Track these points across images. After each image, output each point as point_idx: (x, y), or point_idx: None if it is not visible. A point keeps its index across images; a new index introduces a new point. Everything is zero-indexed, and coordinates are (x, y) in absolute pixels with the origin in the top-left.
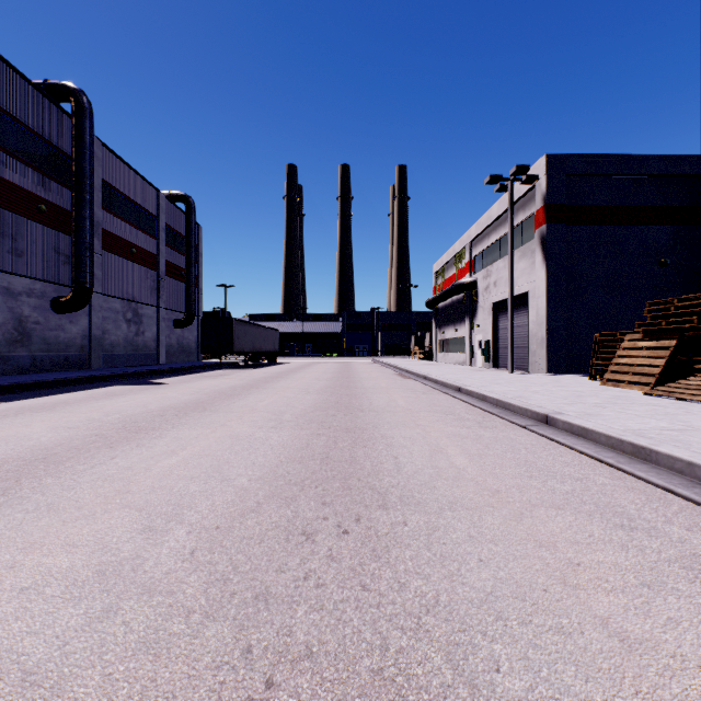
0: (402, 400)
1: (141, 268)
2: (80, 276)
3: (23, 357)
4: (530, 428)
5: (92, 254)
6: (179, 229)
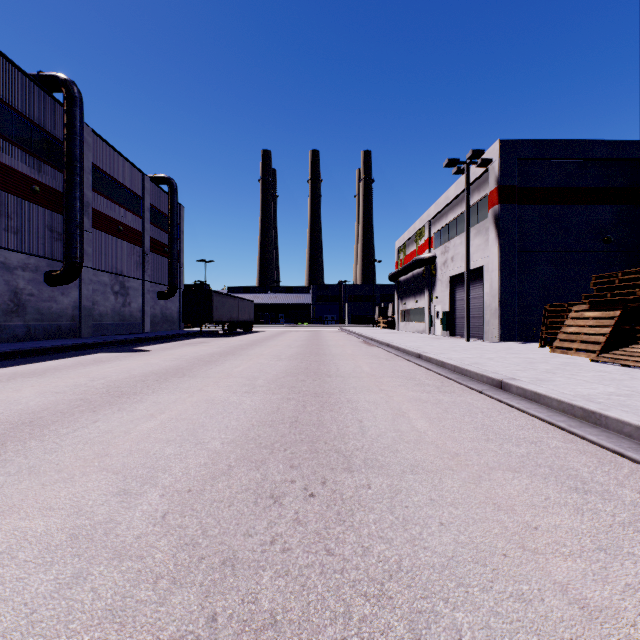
0: (367, 366)
1: (128, 245)
2: (71, 252)
3: (18, 326)
4: (486, 393)
5: (82, 232)
6: (162, 209)
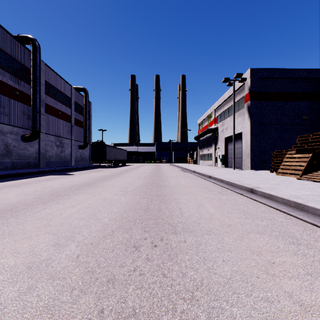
0: (183, 182)
1: (63, 121)
2: (34, 125)
3: (8, 162)
4: (244, 195)
5: (40, 115)
6: (81, 103)
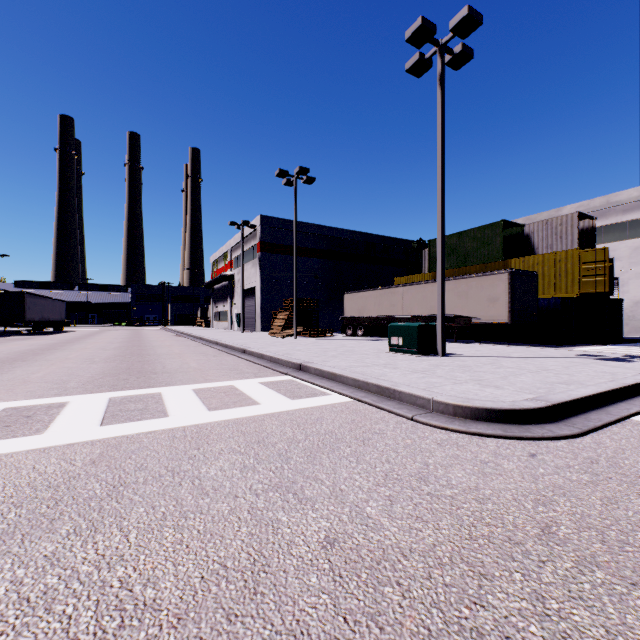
0: (169, 343)
1: None
2: None
3: None
4: (210, 346)
5: None
6: None
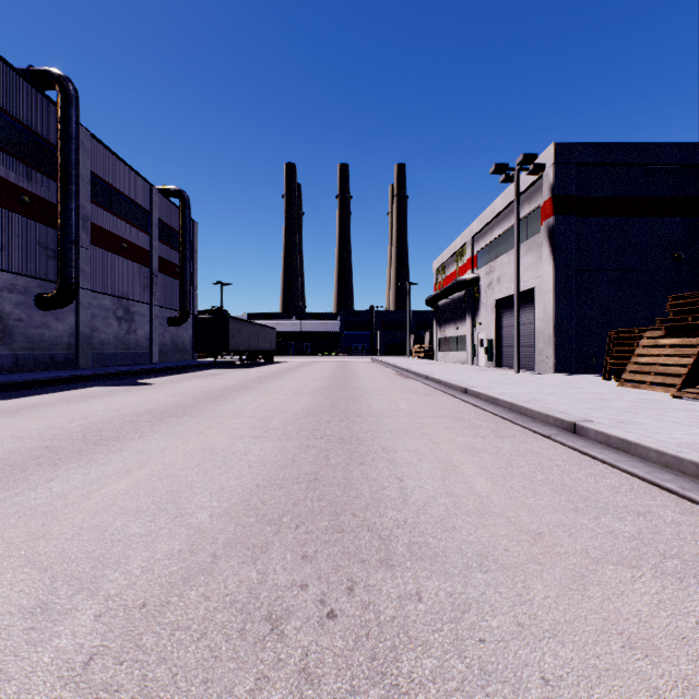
0: (404, 403)
1: (133, 265)
2: (65, 271)
3: (4, 356)
4: (556, 439)
5: (78, 248)
6: (173, 225)
